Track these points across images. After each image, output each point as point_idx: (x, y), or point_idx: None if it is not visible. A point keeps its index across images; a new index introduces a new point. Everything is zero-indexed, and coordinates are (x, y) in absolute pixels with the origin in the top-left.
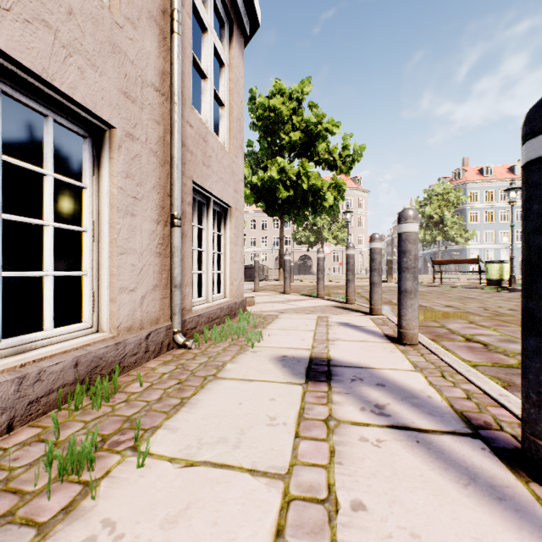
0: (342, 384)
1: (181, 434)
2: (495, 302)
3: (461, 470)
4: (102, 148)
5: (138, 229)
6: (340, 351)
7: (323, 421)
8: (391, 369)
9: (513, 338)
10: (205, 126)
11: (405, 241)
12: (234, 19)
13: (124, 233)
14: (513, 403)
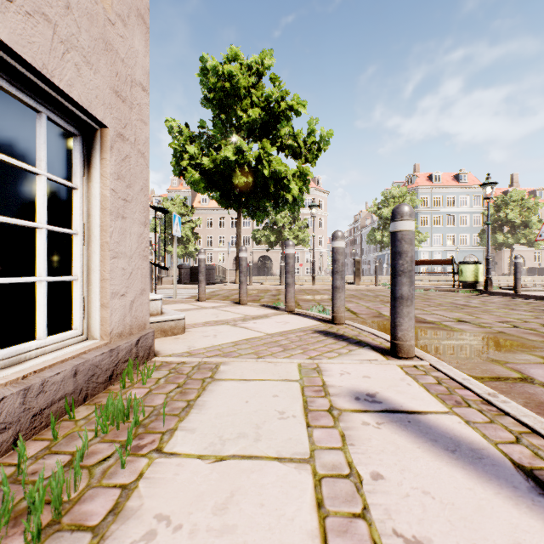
0: None
1: None
2: (504, 312)
3: None
4: None
5: None
6: None
7: None
8: None
9: None
10: None
11: None
12: None
13: None
14: None
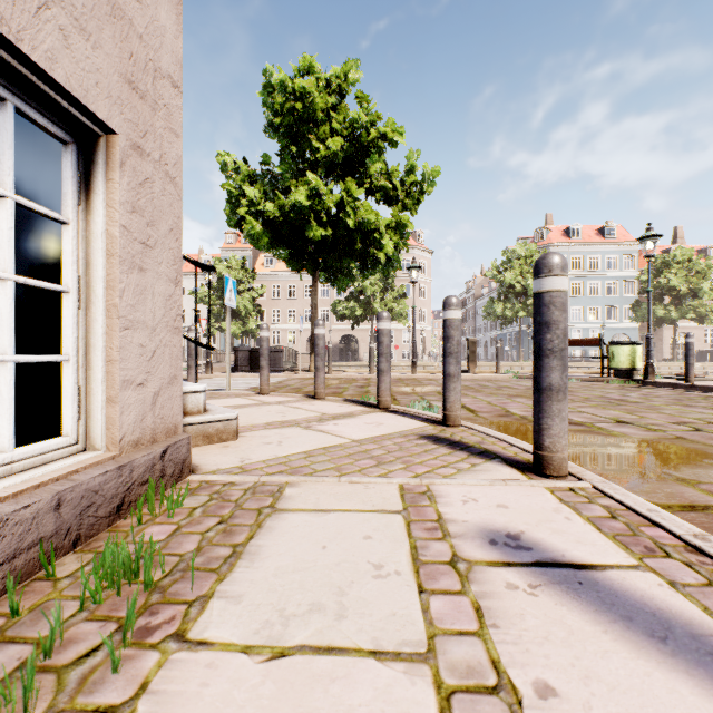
0: None
1: None
2: (677, 410)
3: None
4: None
5: None
6: None
7: None
8: None
9: None
10: None
11: None
12: None
13: None
14: None
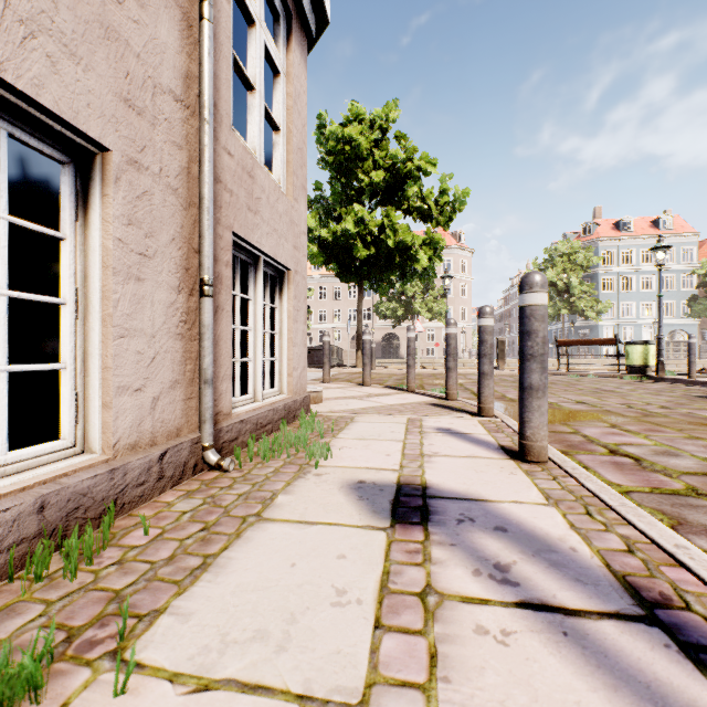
0: (445, 528)
1: (196, 625)
2: (641, 397)
3: (639, 690)
4: (90, 180)
5: (147, 300)
6: (439, 474)
7: (419, 596)
8: (514, 502)
9: (673, 449)
10: (251, 156)
11: (530, 318)
12: (293, 11)
13: (124, 306)
14: (698, 561)
